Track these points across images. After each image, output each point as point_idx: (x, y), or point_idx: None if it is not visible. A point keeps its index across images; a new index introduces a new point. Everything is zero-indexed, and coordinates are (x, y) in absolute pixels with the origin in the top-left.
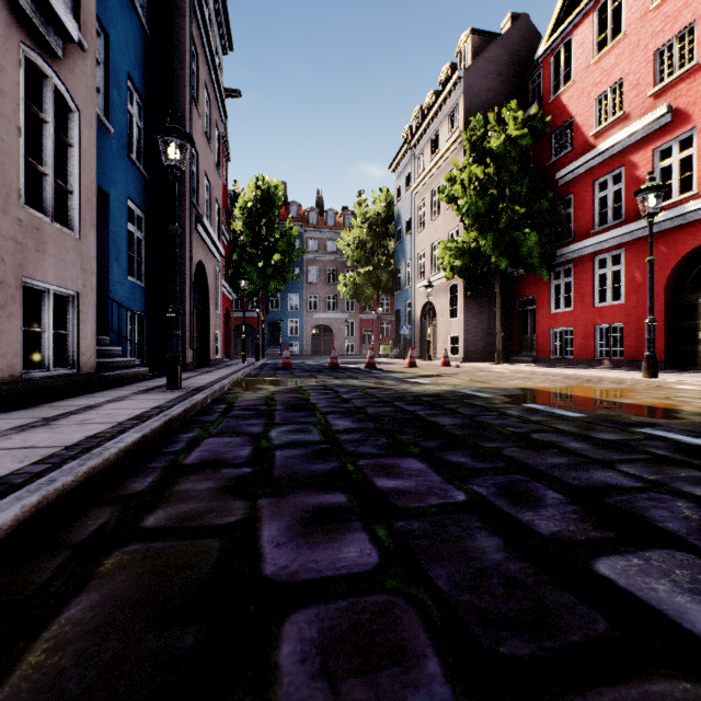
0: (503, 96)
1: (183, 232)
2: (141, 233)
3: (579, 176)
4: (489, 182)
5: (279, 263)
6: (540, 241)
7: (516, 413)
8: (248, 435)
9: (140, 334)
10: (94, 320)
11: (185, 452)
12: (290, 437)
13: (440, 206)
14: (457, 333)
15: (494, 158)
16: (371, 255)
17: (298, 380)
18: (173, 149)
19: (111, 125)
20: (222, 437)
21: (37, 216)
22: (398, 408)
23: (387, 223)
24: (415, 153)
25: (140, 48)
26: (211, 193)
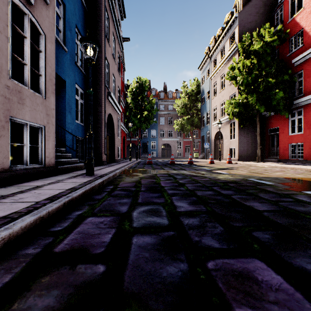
0: (259, 24)
1: (101, 100)
2: (82, 100)
3: (307, 60)
4: (253, 67)
5: (147, 115)
6: (284, 96)
7: (307, 200)
8: (117, 214)
9: (82, 148)
10: (53, 140)
11: (64, 234)
12: (146, 219)
13: (225, 83)
14: (234, 146)
15: (256, 55)
16: (189, 110)
17: (154, 170)
18: (89, 49)
19: (66, 48)
20: (99, 216)
21: (19, 85)
22: (216, 191)
23: (197, 95)
24: (211, 59)
25: (81, 14)
26: (115, 83)
